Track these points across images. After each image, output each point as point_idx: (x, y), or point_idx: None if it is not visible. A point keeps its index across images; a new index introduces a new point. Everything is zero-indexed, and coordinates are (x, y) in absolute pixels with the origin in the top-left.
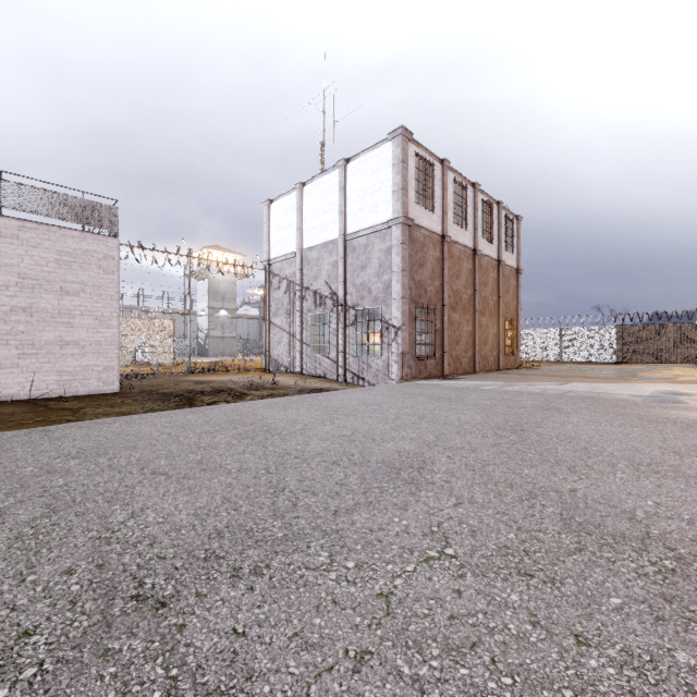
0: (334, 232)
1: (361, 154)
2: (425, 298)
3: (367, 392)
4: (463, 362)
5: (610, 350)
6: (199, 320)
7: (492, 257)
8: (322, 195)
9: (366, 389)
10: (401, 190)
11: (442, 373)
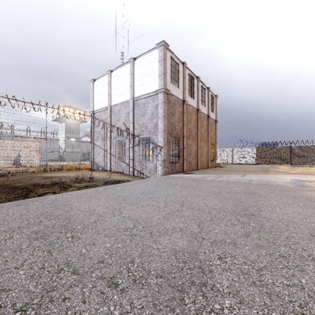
0: (128, 96)
1: (142, 55)
2: (175, 132)
3: (145, 183)
4: (192, 164)
5: (253, 158)
6: (60, 143)
7: (205, 114)
8: (121, 77)
9: (144, 181)
10: (163, 74)
11: (183, 170)
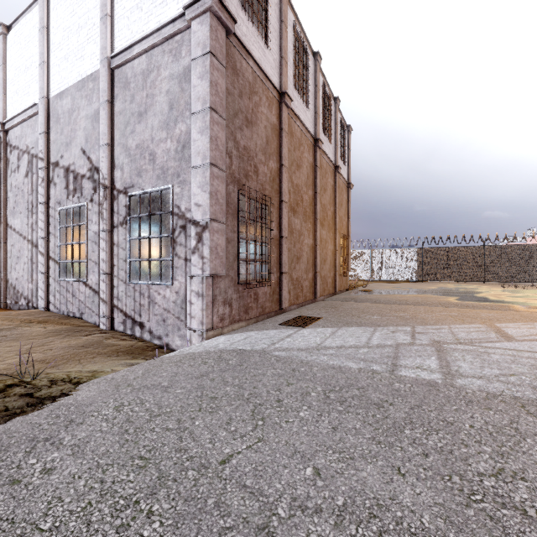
0: (95, 58)
1: None
2: (255, 182)
3: None
4: (304, 286)
5: (412, 269)
6: None
7: (331, 159)
8: None
9: (2, 455)
10: None
11: (280, 305)
